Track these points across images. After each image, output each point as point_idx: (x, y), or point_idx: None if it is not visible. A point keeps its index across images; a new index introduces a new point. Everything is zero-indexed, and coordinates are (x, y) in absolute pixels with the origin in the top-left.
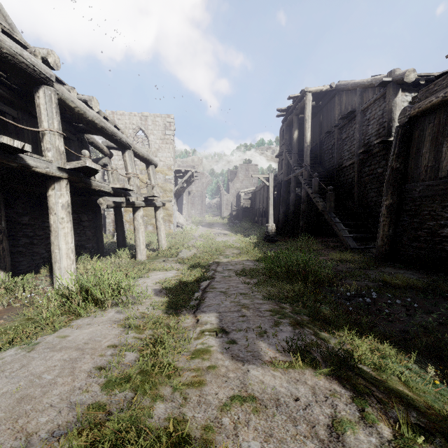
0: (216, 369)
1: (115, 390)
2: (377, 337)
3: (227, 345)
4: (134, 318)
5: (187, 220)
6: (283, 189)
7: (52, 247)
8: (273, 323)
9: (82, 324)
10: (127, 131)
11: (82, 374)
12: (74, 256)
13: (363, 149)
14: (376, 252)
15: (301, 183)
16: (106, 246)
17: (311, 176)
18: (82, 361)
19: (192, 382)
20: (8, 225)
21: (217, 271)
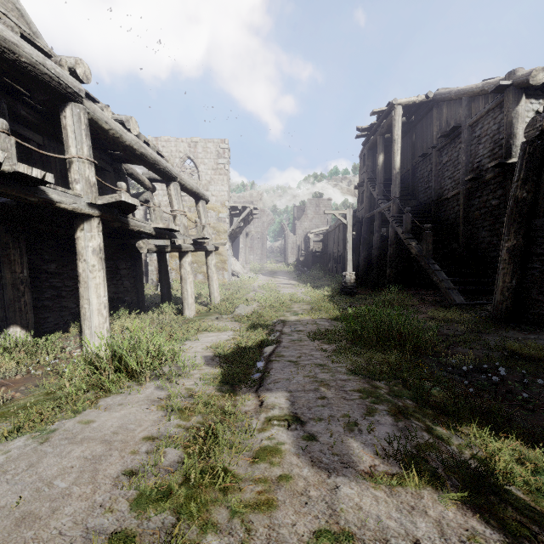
0: (291, 481)
1: (150, 511)
2: (521, 438)
3: (303, 442)
4: (179, 397)
5: (245, 268)
6: (365, 228)
7: (81, 301)
8: (365, 409)
9: (111, 404)
10: (172, 159)
11: (107, 481)
12: (107, 313)
13: (472, 175)
14: (493, 309)
15: (387, 220)
16: (148, 299)
17: (401, 212)
18: (108, 461)
19: (258, 502)
20: (32, 274)
21: (283, 332)
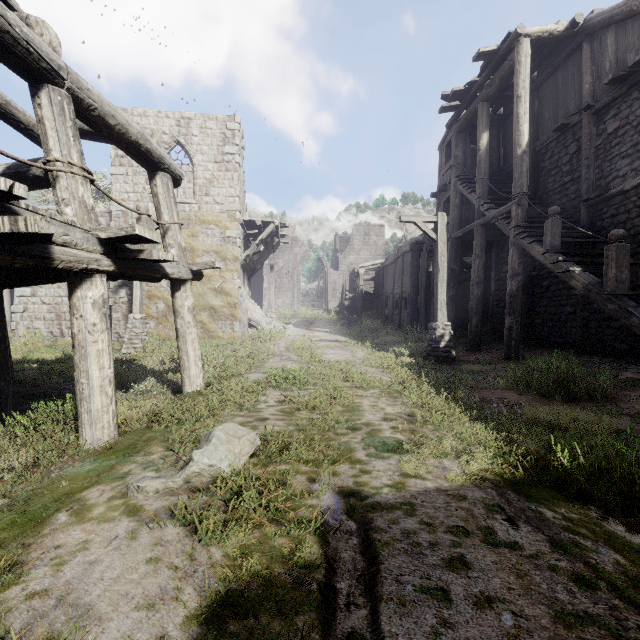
0: None
1: None
2: None
3: None
4: None
5: (269, 315)
6: (452, 254)
7: None
8: None
9: None
10: (53, 34)
11: None
12: None
13: None
14: None
15: None
16: None
17: (529, 219)
18: None
19: None
20: None
21: None
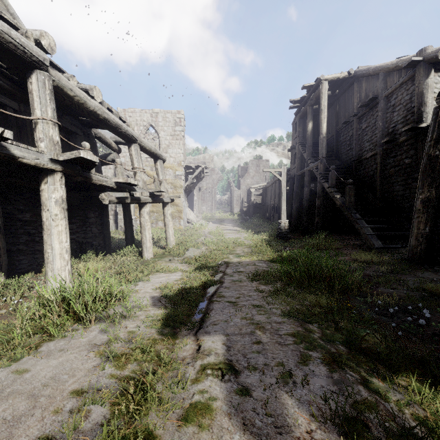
0: None
1: None
2: None
3: (236, 398)
4: (119, 342)
5: (198, 217)
6: (296, 184)
7: (45, 246)
8: (300, 357)
9: (51, 350)
10: (133, 125)
11: None
12: (69, 256)
13: (388, 138)
14: (408, 253)
15: (315, 177)
16: (116, 243)
17: (327, 170)
18: (25, 424)
19: None
20: (8, 222)
21: (226, 273)
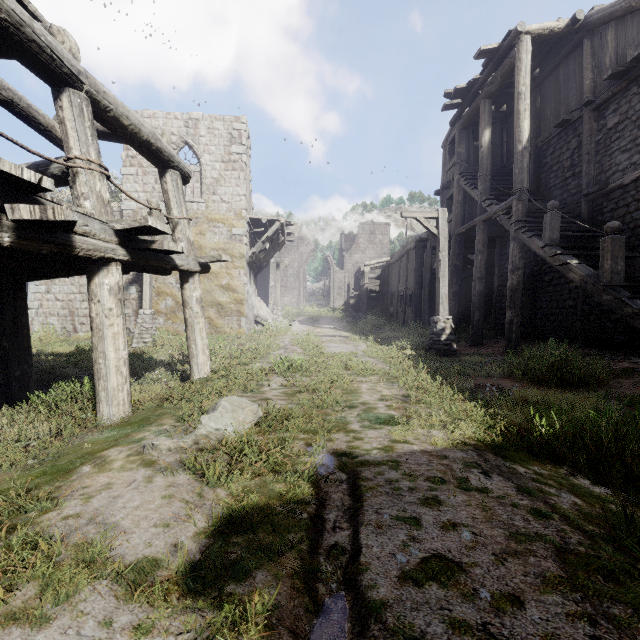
0: None
1: None
2: None
3: None
4: None
5: (275, 312)
6: (455, 250)
7: None
8: None
9: None
10: (72, 41)
11: None
12: None
13: None
14: None
15: None
16: None
17: (530, 214)
18: None
19: None
20: None
21: (371, 605)
